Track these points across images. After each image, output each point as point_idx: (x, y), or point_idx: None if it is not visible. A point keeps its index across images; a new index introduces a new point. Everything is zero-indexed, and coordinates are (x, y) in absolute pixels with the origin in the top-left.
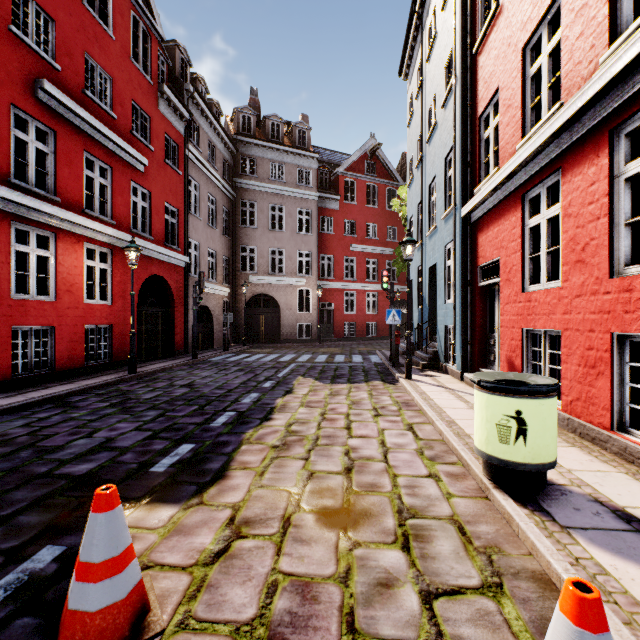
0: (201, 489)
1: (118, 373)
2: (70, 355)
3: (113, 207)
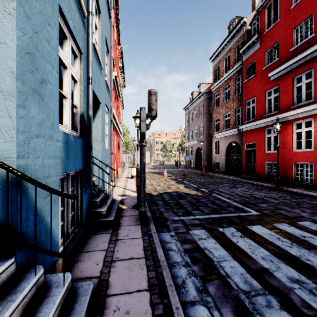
0: (170, 178)
1: (284, 187)
2: (285, 175)
3: (314, 91)
